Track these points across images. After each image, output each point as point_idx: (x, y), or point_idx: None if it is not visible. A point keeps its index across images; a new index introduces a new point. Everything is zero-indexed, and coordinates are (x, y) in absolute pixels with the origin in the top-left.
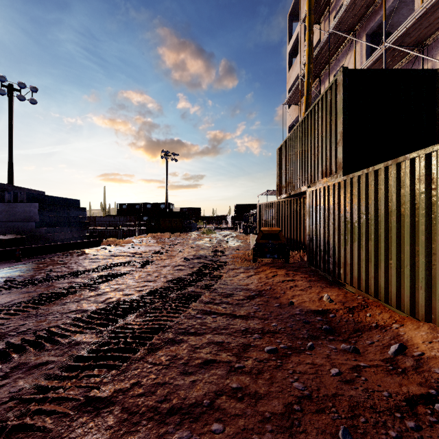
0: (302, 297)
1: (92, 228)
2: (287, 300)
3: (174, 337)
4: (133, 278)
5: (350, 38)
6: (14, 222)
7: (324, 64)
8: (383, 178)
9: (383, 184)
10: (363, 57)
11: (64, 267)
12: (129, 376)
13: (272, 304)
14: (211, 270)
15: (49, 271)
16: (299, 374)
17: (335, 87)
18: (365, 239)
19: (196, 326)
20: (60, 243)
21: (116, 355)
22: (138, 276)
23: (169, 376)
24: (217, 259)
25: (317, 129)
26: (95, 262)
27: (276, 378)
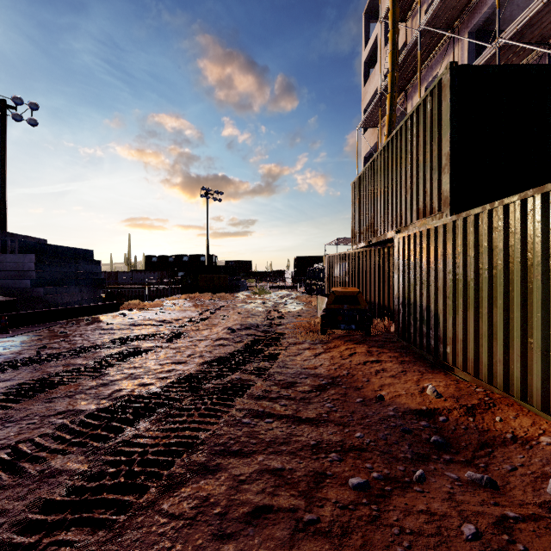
0: (395, 388)
1: (113, 286)
2: (373, 392)
3: (207, 461)
4: (156, 359)
5: (447, 38)
6: (3, 280)
7: (411, 73)
8: (519, 216)
9: (517, 226)
10: (464, 62)
11: (65, 341)
12: (127, 544)
13: (353, 398)
14: (265, 346)
15: (42, 347)
16: (410, 535)
17: (439, 91)
18: (488, 305)
19: (242, 440)
20: (63, 307)
21: (109, 499)
22: (164, 354)
23: (193, 544)
24: (273, 330)
25: (411, 153)
26: (108, 334)
27: (373, 546)
